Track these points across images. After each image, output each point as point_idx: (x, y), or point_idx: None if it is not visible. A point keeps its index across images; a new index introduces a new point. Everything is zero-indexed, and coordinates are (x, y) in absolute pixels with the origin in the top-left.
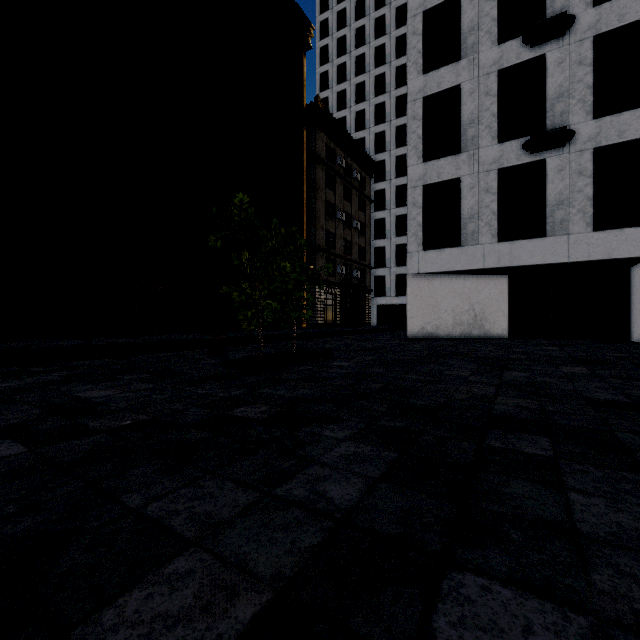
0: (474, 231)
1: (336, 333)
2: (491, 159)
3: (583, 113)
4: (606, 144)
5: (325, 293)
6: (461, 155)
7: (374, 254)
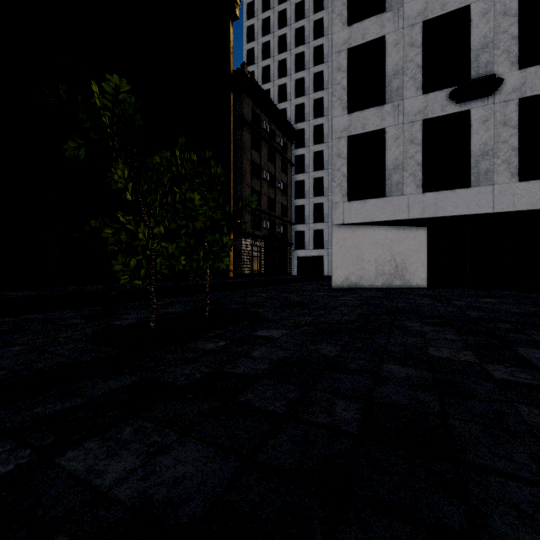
0: (399, 182)
1: (261, 283)
2: (416, 110)
3: (508, 64)
4: (531, 94)
5: (251, 245)
6: (386, 106)
7: (295, 212)
